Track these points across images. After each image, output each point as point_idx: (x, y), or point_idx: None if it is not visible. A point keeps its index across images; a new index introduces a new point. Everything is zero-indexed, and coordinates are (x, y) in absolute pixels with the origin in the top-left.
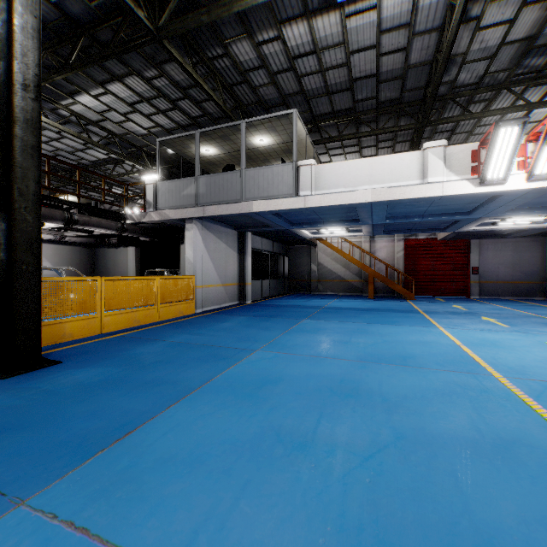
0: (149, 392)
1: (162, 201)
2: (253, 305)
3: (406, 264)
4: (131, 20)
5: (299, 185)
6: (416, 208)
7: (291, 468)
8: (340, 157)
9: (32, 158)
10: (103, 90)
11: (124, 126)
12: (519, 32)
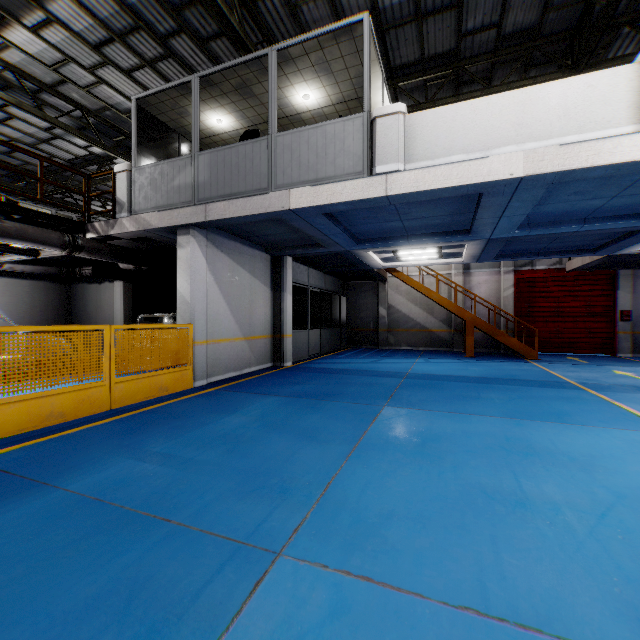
0: None
1: (140, 199)
2: (294, 370)
3: (517, 306)
4: None
5: (375, 155)
6: (584, 203)
7: None
8: None
9: None
10: (44, 15)
11: (97, 95)
12: None
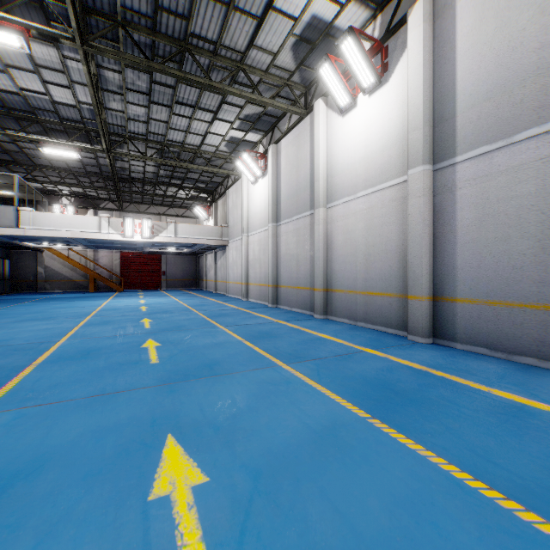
0: None
1: None
2: None
3: (122, 268)
4: None
5: (21, 222)
6: (105, 240)
7: (13, 318)
8: (65, 187)
9: None
10: None
11: None
12: (150, 170)
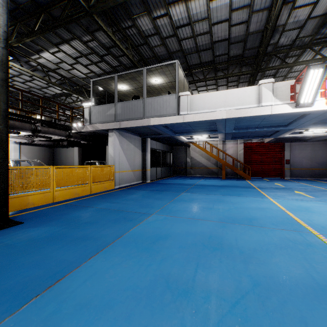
0: (78, 246)
1: (94, 118)
2: (151, 183)
3: (245, 158)
4: (73, 2)
5: (180, 108)
6: (253, 123)
7: (177, 314)
8: (204, 92)
9: (3, 87)
10: (57, 49)
11: (71, 72)
12: (319, 11)
